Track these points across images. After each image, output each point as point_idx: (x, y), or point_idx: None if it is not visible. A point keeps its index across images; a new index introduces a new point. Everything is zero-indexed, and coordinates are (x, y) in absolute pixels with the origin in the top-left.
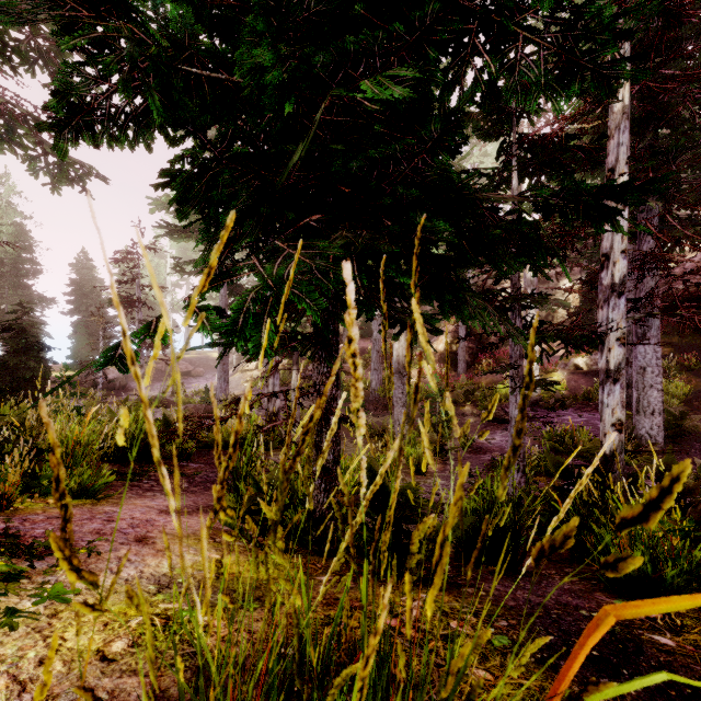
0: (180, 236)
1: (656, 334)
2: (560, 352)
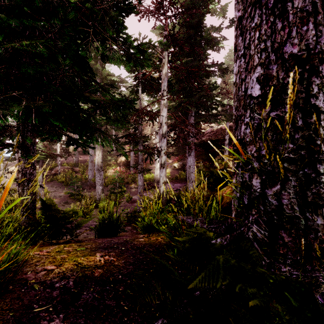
0: None
1: (193, 154)
2: (170, 161)
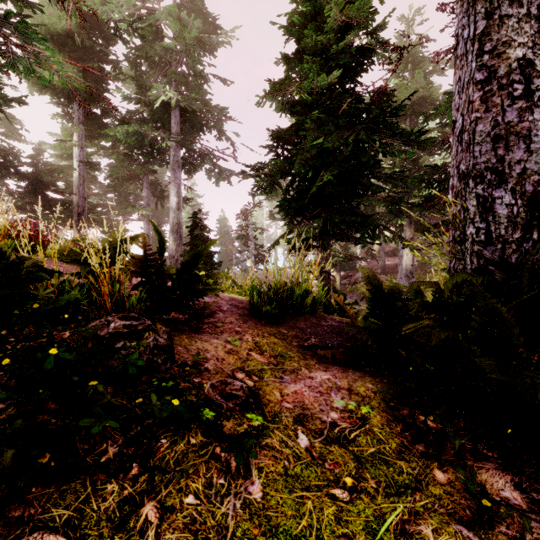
0: (272, 198)
1: None
2: None
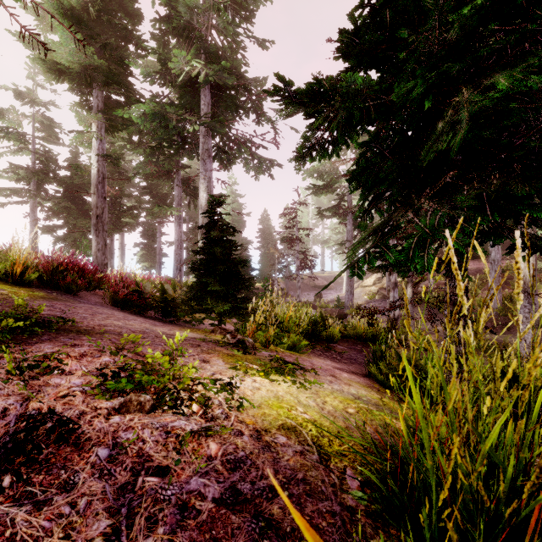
0: (321, 192)
1: None
2: None
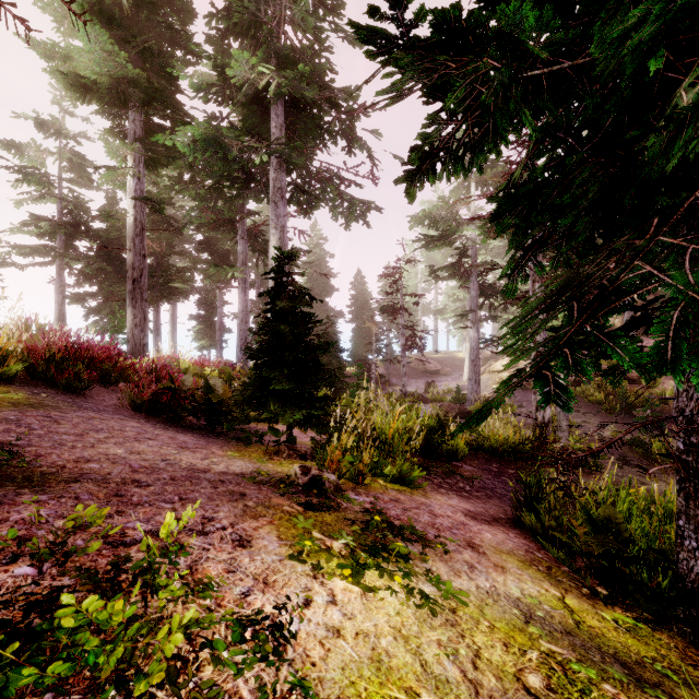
0: (434, 245)
1: None
2: None
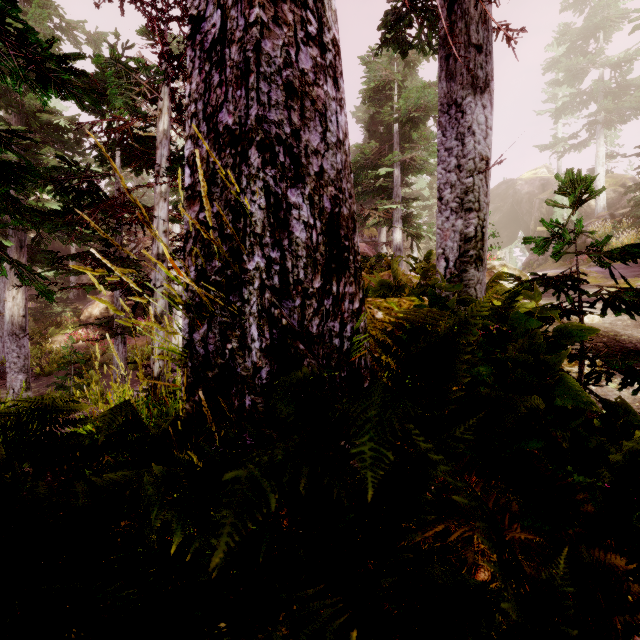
0: None
1: None
2: None
